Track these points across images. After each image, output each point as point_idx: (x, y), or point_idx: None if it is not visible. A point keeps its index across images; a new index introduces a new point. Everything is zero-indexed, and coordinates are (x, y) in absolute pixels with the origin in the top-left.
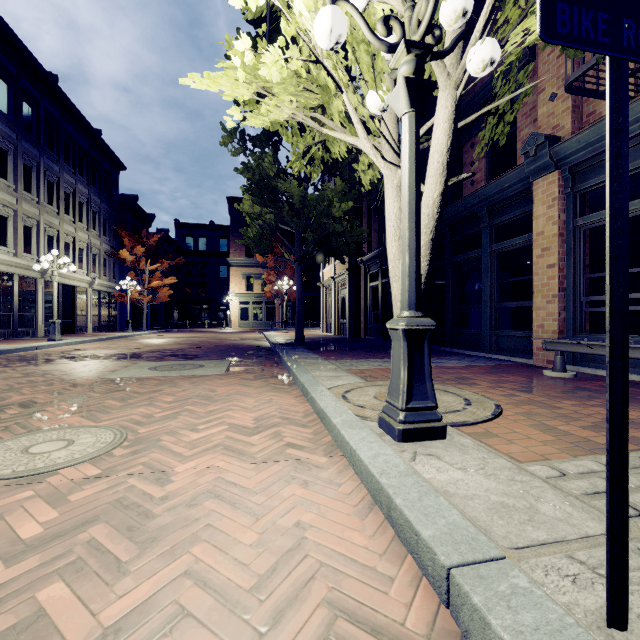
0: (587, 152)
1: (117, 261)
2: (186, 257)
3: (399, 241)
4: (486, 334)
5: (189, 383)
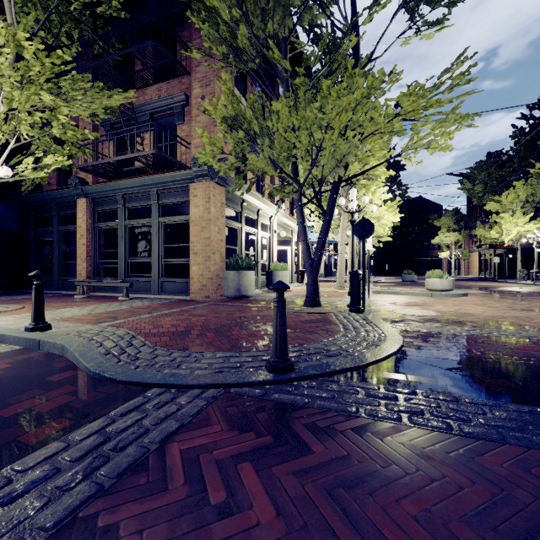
0: (97, 195)
1: None
2: None
3: None
4: (56, 279)
5: None
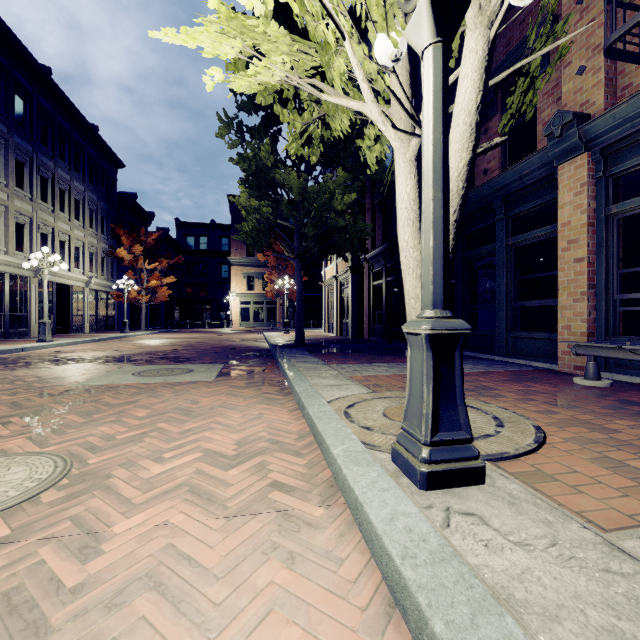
0: (624, 129)
1: (115, 260)
2: (187, 256)
3: (413, 226)
4: (501, 336)
5: (171, 392)
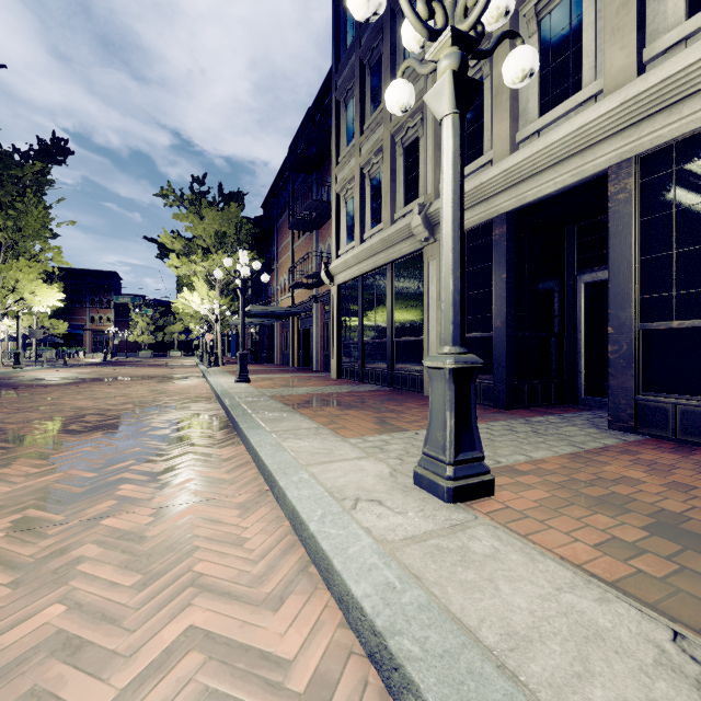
0: None
1: None
2: None
3: None
4: None
5: (52, 374)
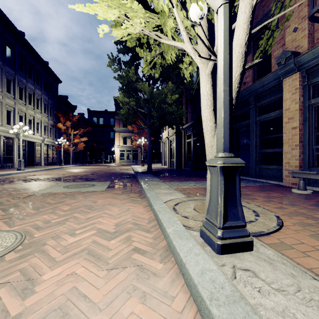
0: (318, 60)
1: (57, 129)
2: (93, 127)
3: (210, 109)
4: (253, 167)
5: (82, 196)
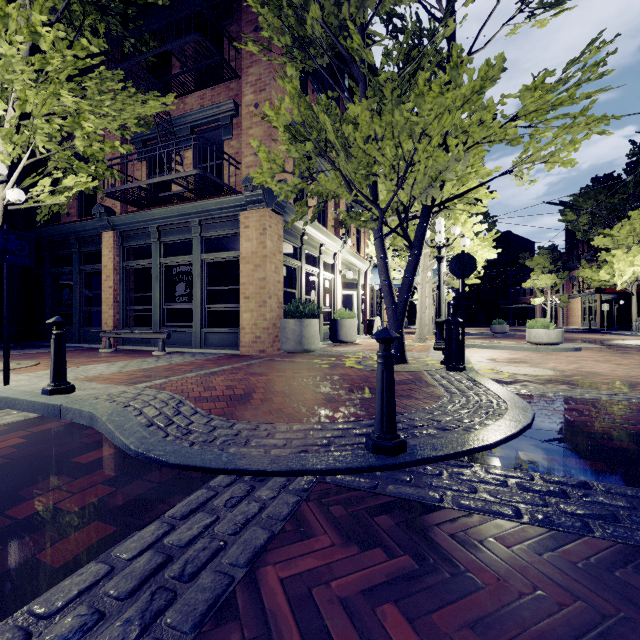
0: (126, 227)
1: None
2: None
3: None
4: (77, 330)
5: None
